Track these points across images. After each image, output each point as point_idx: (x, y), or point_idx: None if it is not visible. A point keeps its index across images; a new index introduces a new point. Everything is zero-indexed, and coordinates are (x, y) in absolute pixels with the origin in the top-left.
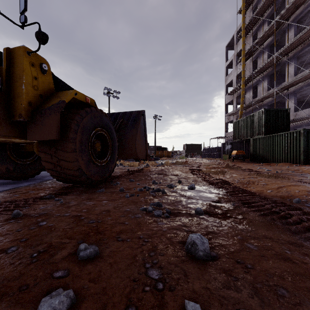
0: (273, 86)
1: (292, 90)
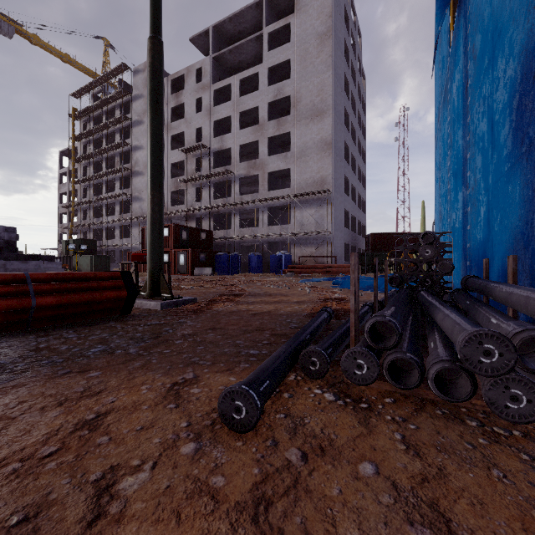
0: (98, 215)
1: (105, 225)
